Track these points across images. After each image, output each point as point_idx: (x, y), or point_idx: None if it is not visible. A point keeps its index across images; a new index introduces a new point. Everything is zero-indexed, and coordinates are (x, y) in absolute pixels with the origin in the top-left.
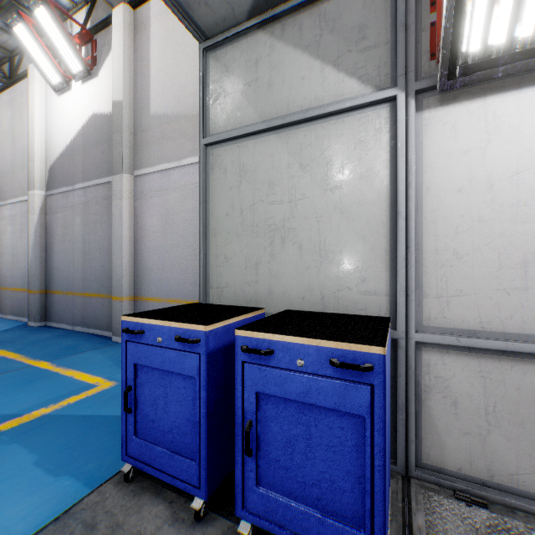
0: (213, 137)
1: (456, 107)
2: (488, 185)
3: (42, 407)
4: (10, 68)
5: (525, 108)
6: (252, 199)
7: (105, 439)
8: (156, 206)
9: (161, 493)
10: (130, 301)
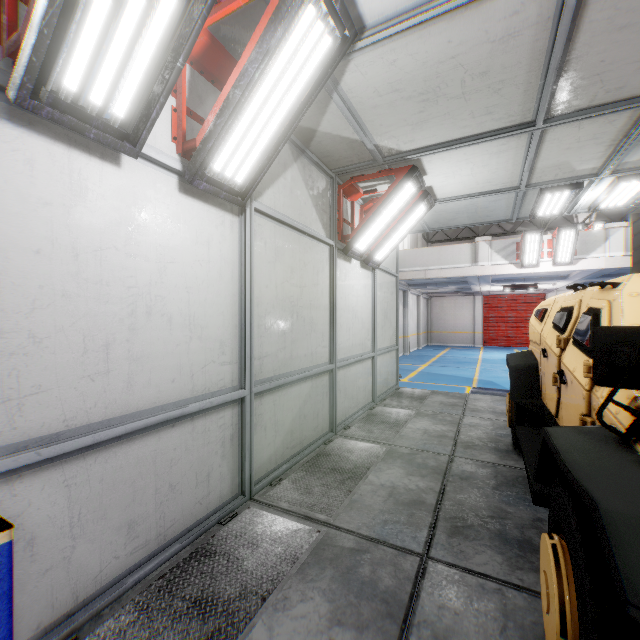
0: None
1: (34, 137)
2: (74, 255)
3: None
4: None
5: (109, 184)
6: None
7: None
8: None
9: None
10: None
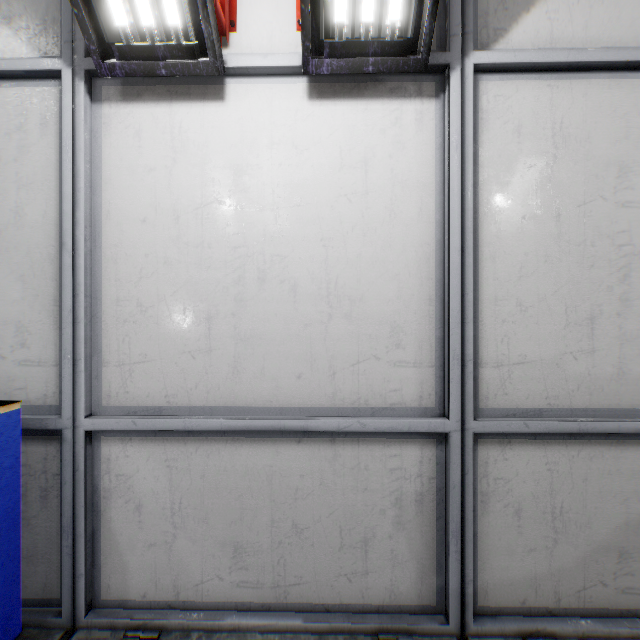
0: None
1: (140, 107)
2: (175, 218)
3: None
4: None
5: (210, 126)
6: None
7: None
8: None
9: None
10: None
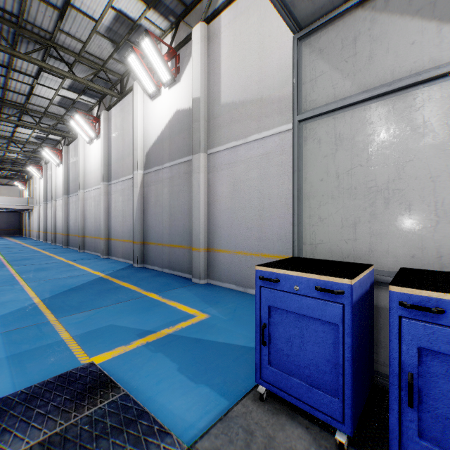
0: (308, 113)
1: None
2: None
3: (165, 328)
4: (121, 87)
5: None
6: (349, 164)
7: (219, 360)
8: (226, 177)
9: (295, 417)
10: (205, 251)
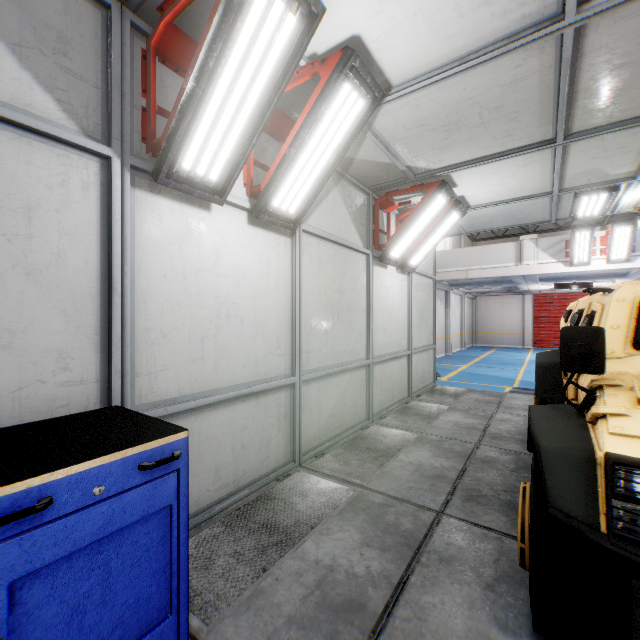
0: None
1: (162, 200)
2: (184, 277)
3: None
4: None
5: (204, 225)
6: None
7: None
8: None
9: None
10: None
